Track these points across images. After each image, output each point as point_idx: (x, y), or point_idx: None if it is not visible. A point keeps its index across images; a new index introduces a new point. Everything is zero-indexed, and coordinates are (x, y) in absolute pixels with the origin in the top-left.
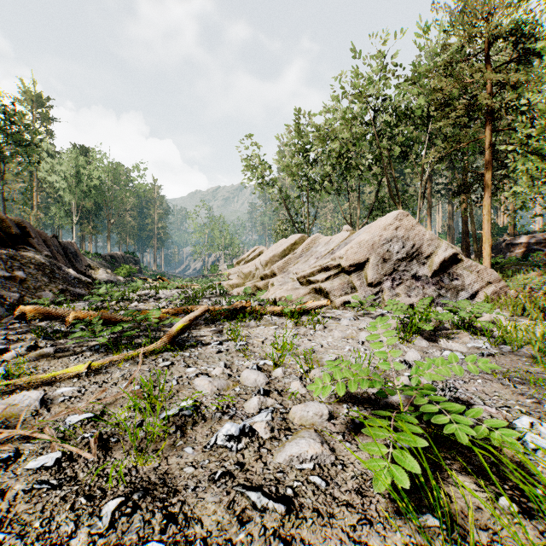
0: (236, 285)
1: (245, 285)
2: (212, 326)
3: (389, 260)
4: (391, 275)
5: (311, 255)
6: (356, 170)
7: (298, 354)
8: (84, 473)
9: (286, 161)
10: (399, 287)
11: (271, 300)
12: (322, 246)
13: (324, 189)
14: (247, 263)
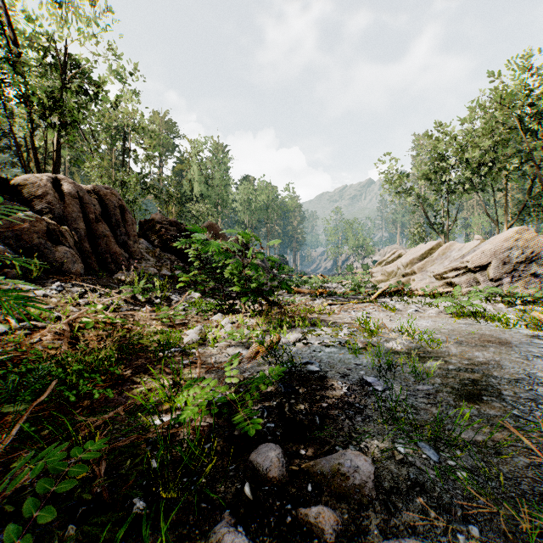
0: (381, 281)
1: (389, 281)
2: (385, 298)
3: (508, 263)
4: (510, 274)
5: (446, 258)
6: (499, 174)
7: (432, 305)
8: (382, 311)
9: (423, 171)
10: (517, 282)
11: (414, 290)
12: (456, 252)
13: (465, 191)
14: (388, 263)
